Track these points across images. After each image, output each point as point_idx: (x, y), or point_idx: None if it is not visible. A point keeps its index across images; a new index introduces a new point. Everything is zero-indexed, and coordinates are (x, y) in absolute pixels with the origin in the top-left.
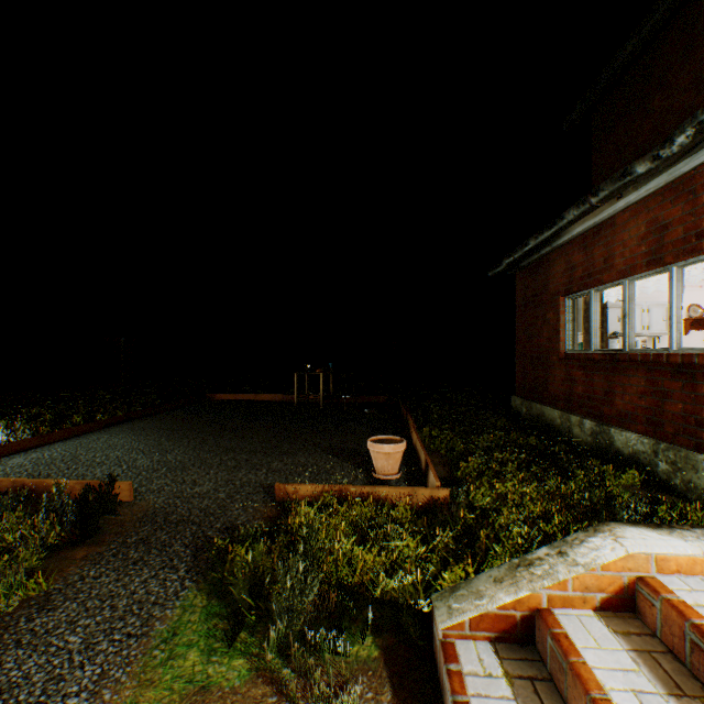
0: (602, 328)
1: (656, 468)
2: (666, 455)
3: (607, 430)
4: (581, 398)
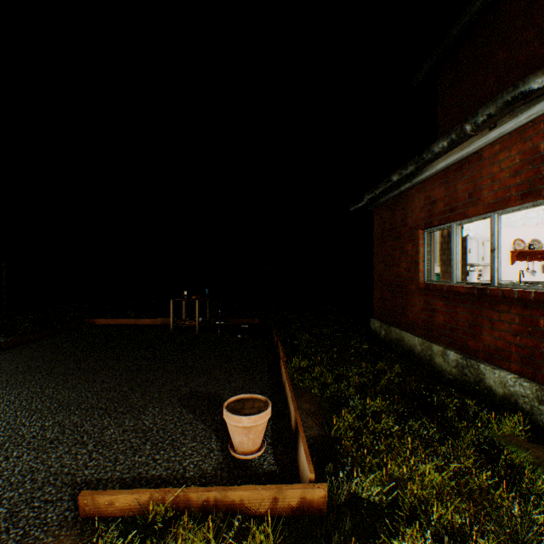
0: (461, 260)
1: (541, 416)
2: None
3: (476, 365)
4: (442, 328)
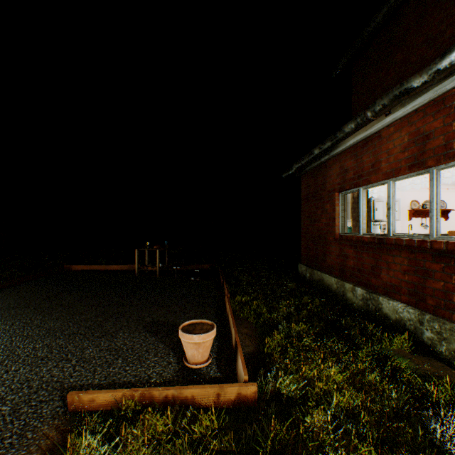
0: (367, 217)
1: (421, 334)
2: (431, 326)
3: (376, 298)
4: (352, 270)
